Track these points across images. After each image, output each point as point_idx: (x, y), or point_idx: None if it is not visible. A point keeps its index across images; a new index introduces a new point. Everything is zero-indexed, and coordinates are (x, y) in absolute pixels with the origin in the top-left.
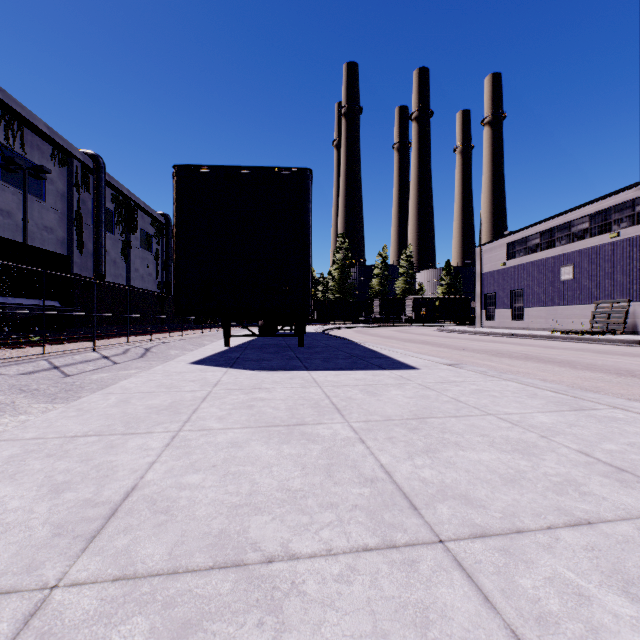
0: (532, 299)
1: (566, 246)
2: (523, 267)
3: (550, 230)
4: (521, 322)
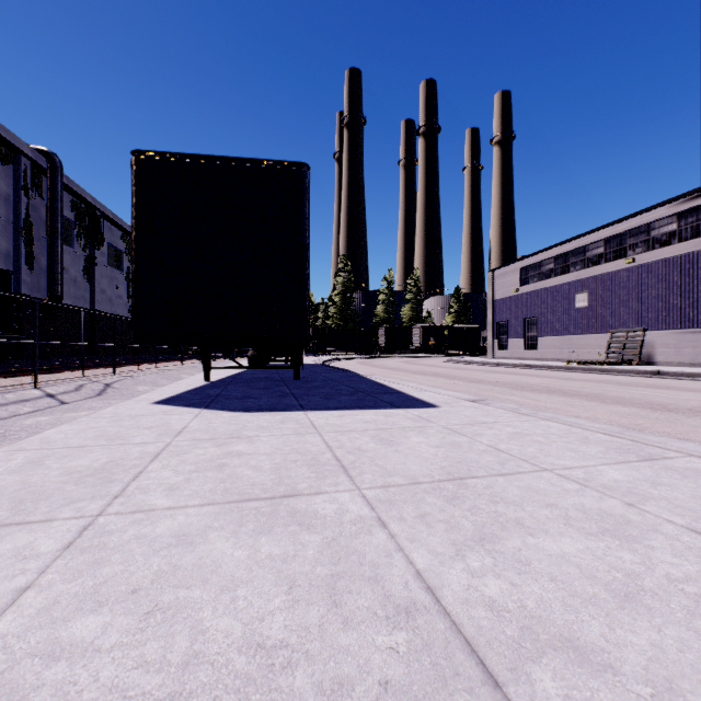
0: (546, 328)
1: (581, 272)
2: (537, 294)
3: (564, 255)
4: (535, 352)
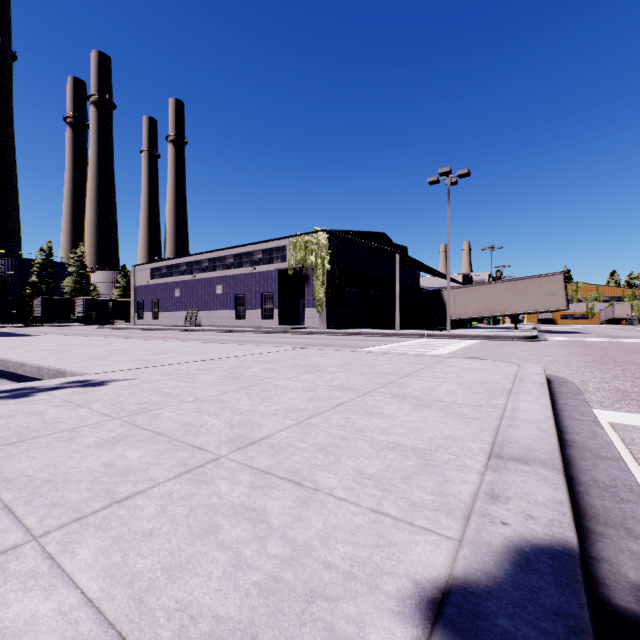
0: (163, 307)
1: (177, 277)
2: (159, 286)
3: (171, 266)
4: (158, 321)
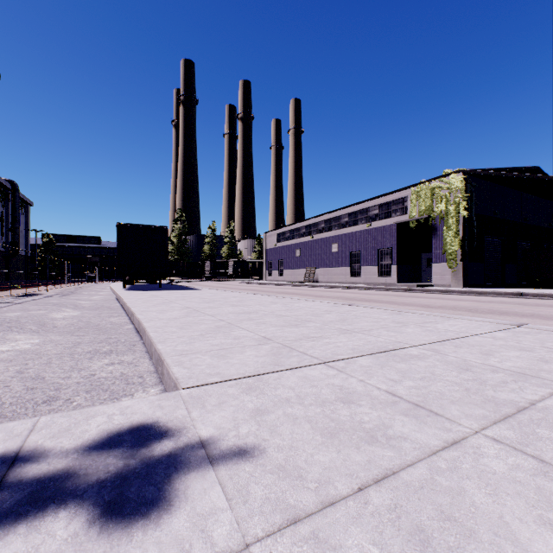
0: (286, 265)
1: (298, 239)
2: (283, 248)
3: (293, 230)
4: (282, 277)
